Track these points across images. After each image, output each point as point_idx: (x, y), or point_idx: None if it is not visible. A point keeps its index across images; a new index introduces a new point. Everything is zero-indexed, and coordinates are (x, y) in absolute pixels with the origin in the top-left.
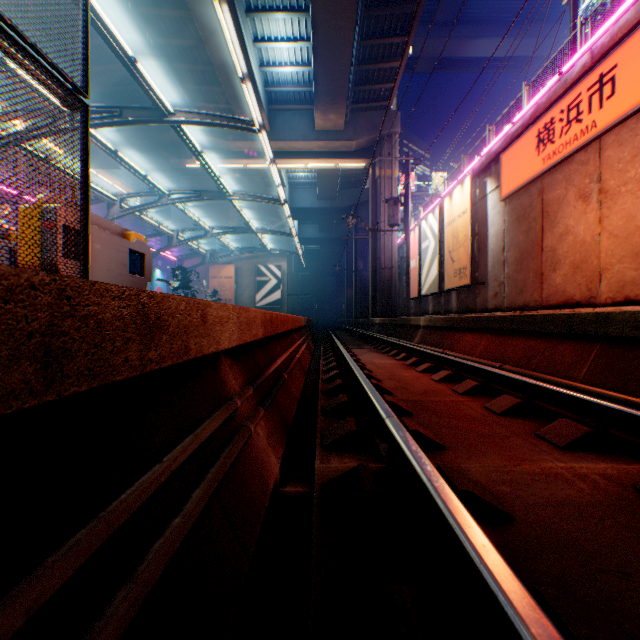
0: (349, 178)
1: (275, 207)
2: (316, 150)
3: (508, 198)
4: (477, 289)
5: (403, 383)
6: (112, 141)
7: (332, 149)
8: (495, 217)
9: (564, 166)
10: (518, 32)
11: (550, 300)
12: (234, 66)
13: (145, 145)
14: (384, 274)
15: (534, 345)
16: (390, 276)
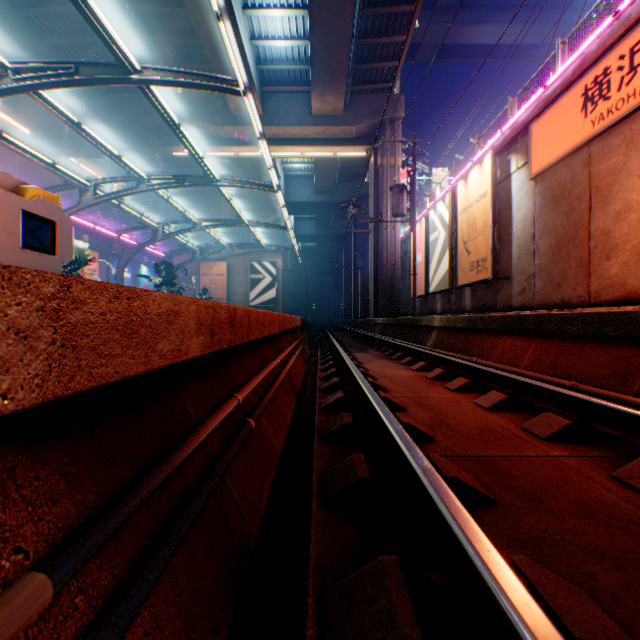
0: (348, 170)
1: (270, 200)
2: (313, 136)
3: (540, 175)
4: (498, 284)
5: (440, 413)
6: (91, 125)
7: (330, 135)
8: (522, 199)
9: (624, 126)
10: (525, 18)
11: (602, 295)
12: (221, 36)
13: (127, 130)
14: (386, 270)
15: (630, 356)
16: (393, 272)
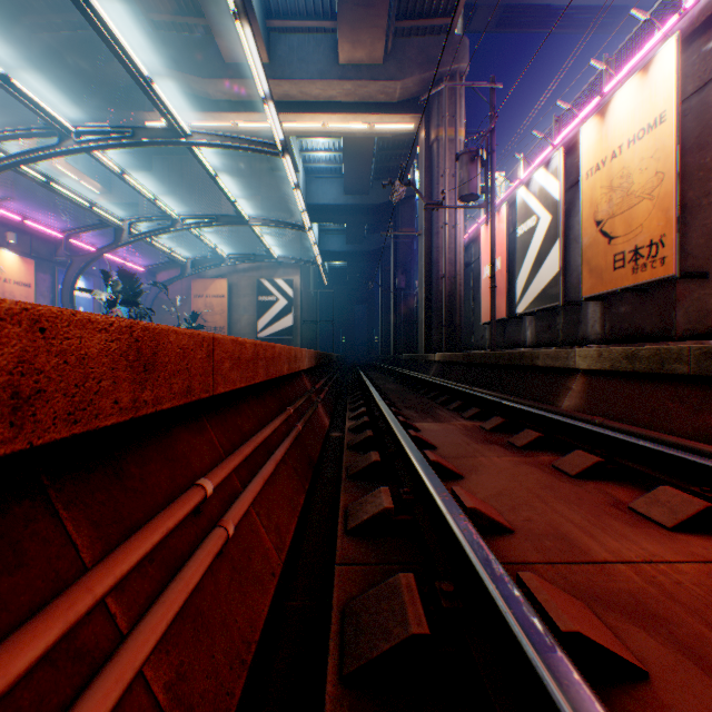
0: (387, 162)
1: (285, 200)
2: (341, 99)
3: None
4: (676, 290)
5: None
6: (20, 75)
7: (365, 97)
8: None
9: None
10: None
11: None
12: None
13: (76, 85)
14: (444, 286)
15: None
16: (453, 289)
